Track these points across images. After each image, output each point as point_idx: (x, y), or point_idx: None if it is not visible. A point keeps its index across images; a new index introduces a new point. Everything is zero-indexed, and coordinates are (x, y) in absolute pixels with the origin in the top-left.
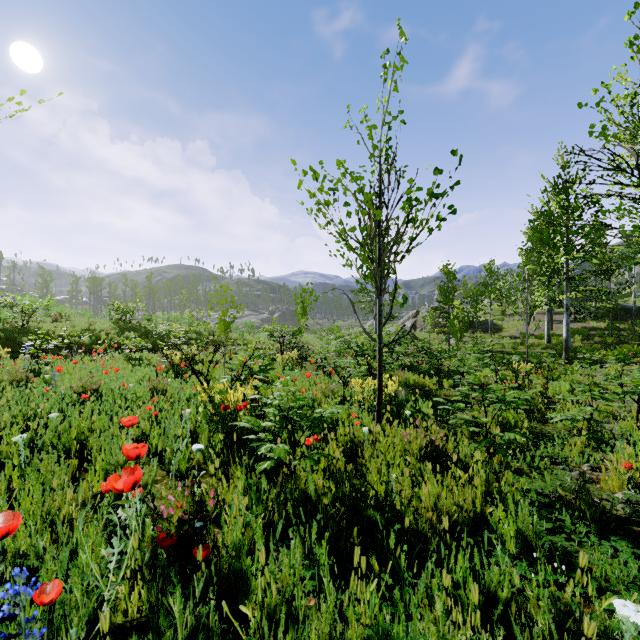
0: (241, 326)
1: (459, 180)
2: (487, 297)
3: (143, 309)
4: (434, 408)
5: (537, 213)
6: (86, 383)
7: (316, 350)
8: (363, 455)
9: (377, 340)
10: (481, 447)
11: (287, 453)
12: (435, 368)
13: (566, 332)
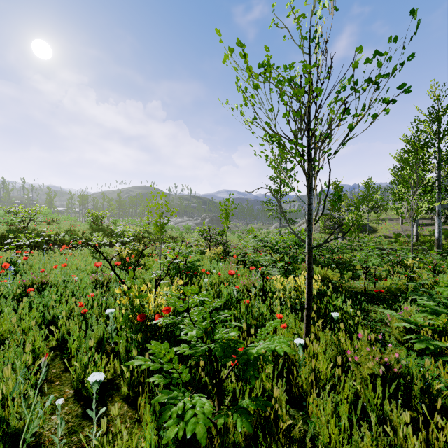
0: (182, 228)
1: (413, 53)
2: (366, 206)
3: (111, 215)
4: (344, 300)
5: (408, 140)
6: (35, 277)
7: (237, 247)
8: (297, 372)
9: (306, 241)
10: (416, 354)
11: (207, 424)
12: (334, 262)
13: (438, 233)
